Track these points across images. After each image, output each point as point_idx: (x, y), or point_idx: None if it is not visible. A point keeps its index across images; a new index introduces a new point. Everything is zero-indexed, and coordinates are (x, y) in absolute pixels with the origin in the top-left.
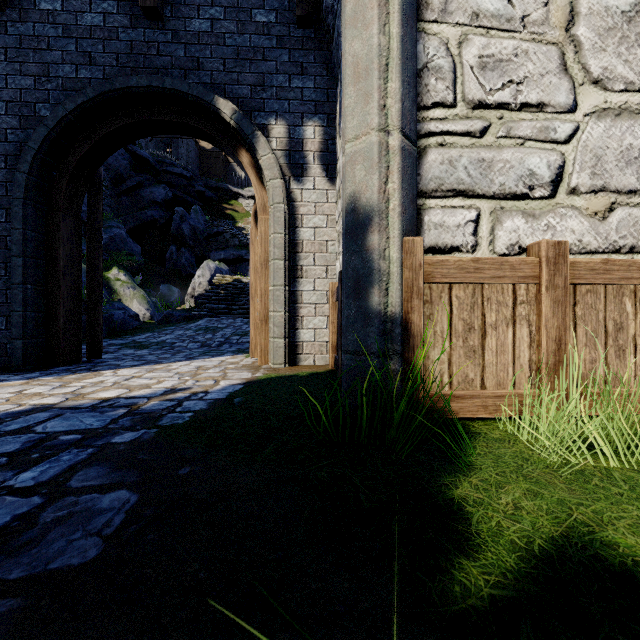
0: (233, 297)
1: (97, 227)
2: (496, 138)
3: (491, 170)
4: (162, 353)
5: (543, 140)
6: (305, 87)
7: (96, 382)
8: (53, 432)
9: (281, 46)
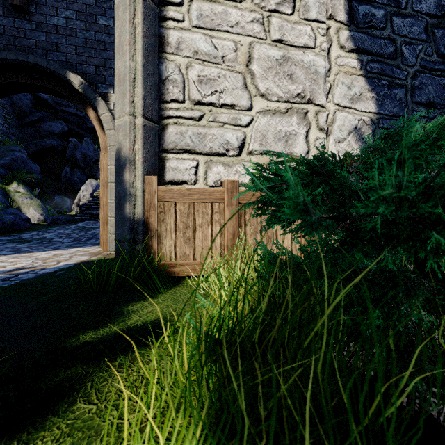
0: None
1: None
2: (208, 122)
3: (205, 139)
4: (38, 246)
5: (234, 124)
6: None
7: None
8: None
9: None
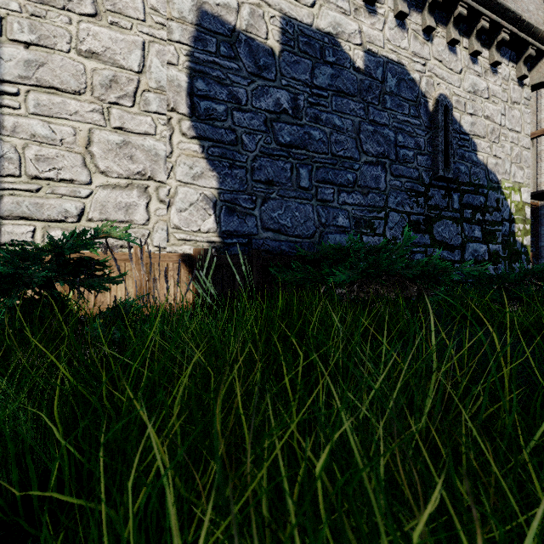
0: None
1: None
2: (46, 193)
3: (43, 208)
4: None
5: (73, 196)
6: None
7: None
8: None
9: None
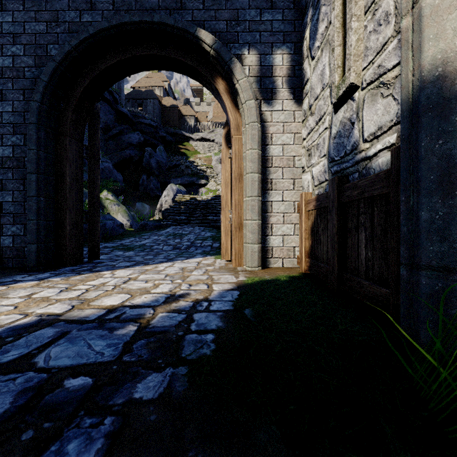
0: (191, 211)
1: (96, 150)
2: None
3: None
4: (145, 254)
5: None
6: (274, 19)
7: (98, 285)
8: (56, 369)
9: None
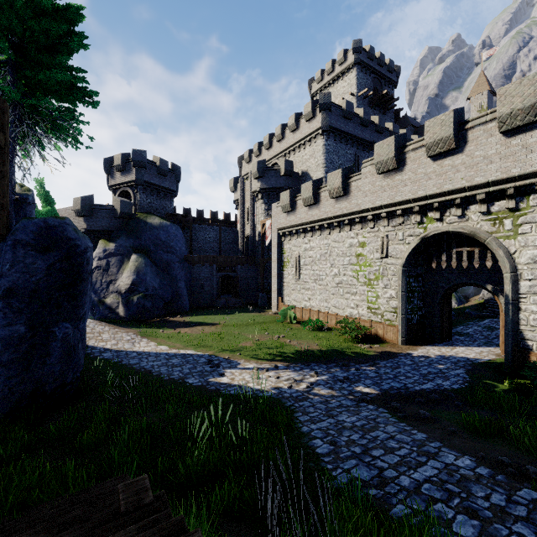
0: None
1: (451, 307)
2: (536, 332)
3: (535, 337)
4: (469, 340)
5: None
6: None
7: (457, 351)
8: (459, 359)
9: None
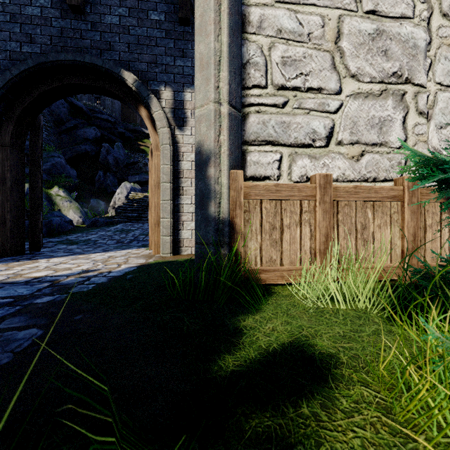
0: (143, 208)
1: (37, 158)
2: (292, 109)
3: (289, 129)
4: (87, 247)
5: (321, 111)
6: (185, 66)
7: (32, 267)
8: None
9: (168, 37)
